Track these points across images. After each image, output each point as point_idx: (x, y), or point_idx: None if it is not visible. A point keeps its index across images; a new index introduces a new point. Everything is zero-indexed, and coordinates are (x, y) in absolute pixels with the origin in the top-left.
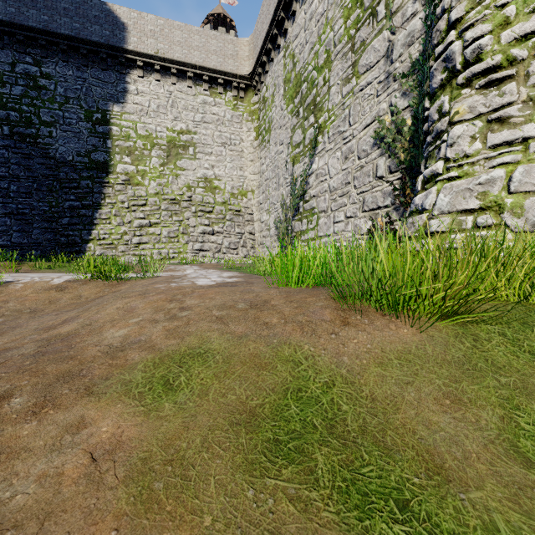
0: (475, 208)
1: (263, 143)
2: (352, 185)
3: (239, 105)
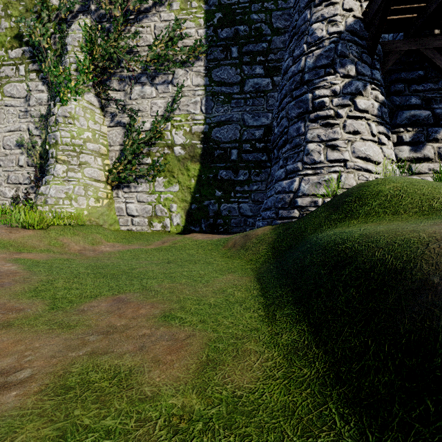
0: (63, 197)
1: None
2: None
3: None
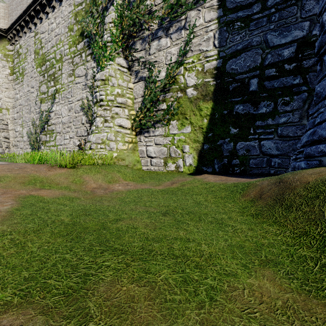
0: (100, 143)
1: (18, 80)
2: (72, 123)
3: None
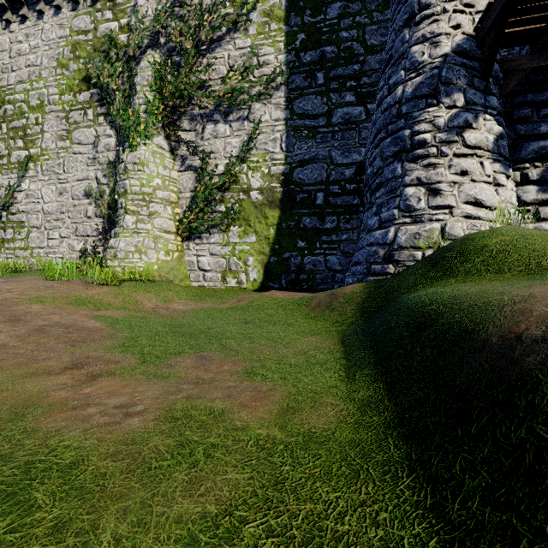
0: (133, 250)
1: None
2: (67, 215)
3: None
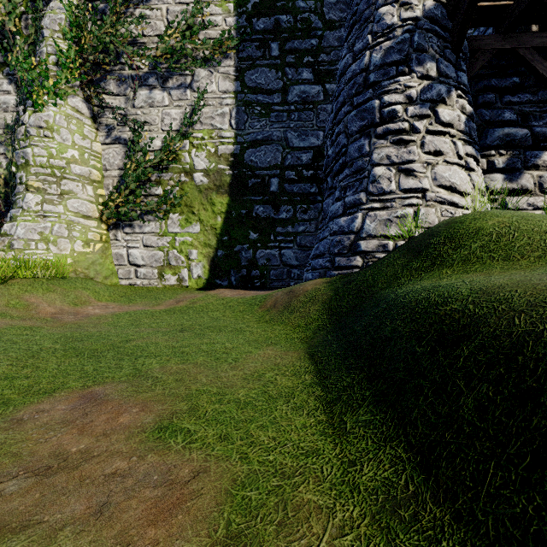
0: (37, 239)
1: None
2: None
3: None
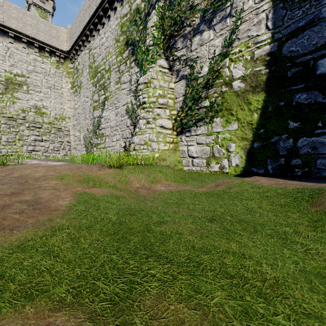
0: (143, 144)
1: (76, 92)
2: (119, 127)
3: (60, 66)
